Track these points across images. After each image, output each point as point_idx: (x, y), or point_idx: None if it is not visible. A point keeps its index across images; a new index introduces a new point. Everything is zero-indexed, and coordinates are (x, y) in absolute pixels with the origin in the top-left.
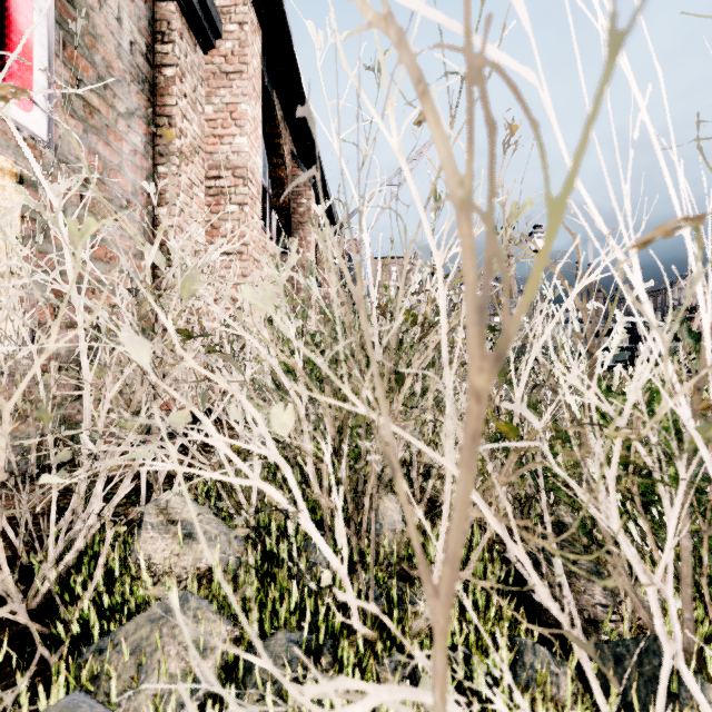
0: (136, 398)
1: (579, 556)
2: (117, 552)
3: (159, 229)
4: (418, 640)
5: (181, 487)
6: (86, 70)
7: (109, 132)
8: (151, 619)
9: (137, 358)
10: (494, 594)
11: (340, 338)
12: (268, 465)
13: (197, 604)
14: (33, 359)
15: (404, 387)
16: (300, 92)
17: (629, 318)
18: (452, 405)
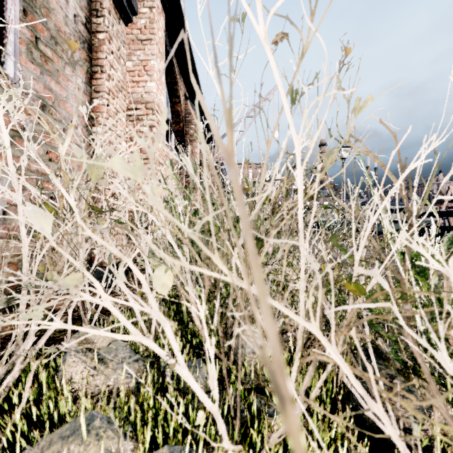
0: (63, 258)
1: (449, 427)
2: (43, 376)
3: (70, 126)
4: (276, 452)
5: (68, 345)
6: (42, 32)
7: (59, 75)
8: (63, 436)
9: (39, 228)
10: (343, 429)
11: (210, 209)
12: (165, 302)
13: (100, 423)
14: (3, 229)
15: (263, 251)
16: (190, 55)
17: (442, 196)
18: (318, 274)
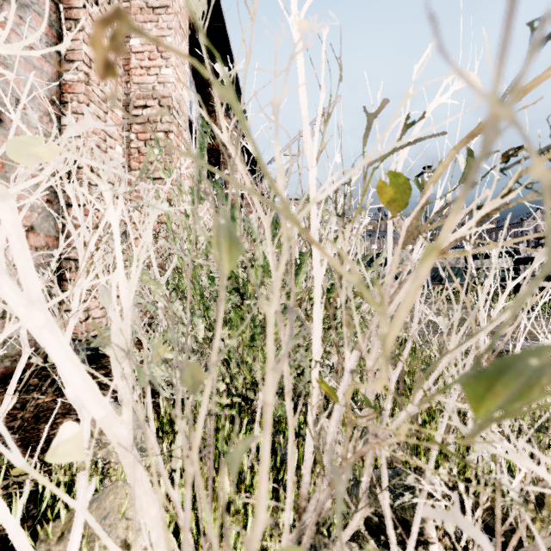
0: None
1: None
2: None
3: None
4: None
5: None
6: None
7: None
8: None
9: None
10: None
11: None
12: None
13: None
14: None
15: None
16: (227, 48)
17: None
18: None
